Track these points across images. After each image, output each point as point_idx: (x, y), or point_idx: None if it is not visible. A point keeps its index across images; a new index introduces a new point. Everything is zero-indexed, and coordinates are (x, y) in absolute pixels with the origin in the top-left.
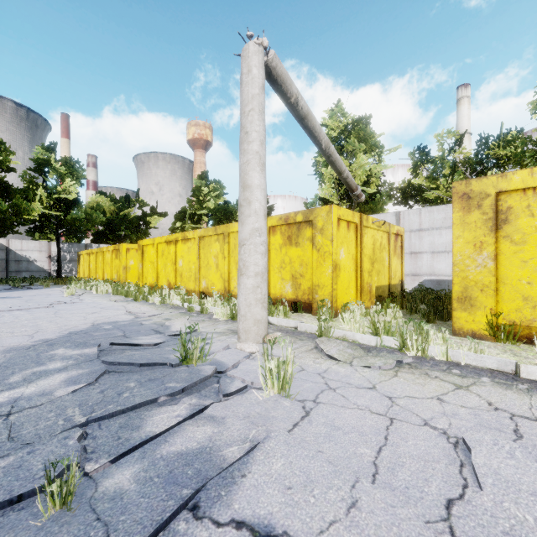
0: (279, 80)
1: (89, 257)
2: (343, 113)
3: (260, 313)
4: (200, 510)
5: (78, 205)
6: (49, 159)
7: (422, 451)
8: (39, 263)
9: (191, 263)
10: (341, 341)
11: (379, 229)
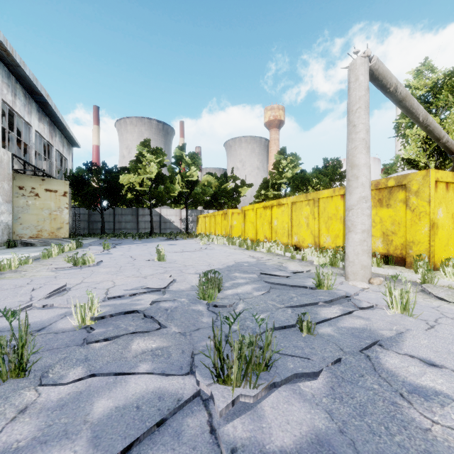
0: (380, 77)
1: (205, 219)
2: (431, 70)
3: (366, 260)
4: (385, 347)
5: (197, 184)
6: (182, 155)
7: None
8: (175, 223)
9: (284, 222)
10: (447, 289)
11: None
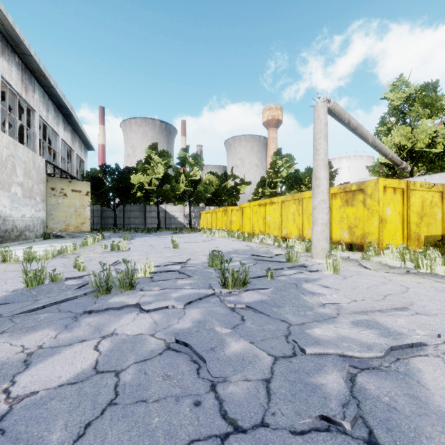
0: (337, 114)
1: (207, 215)
2: (406, 85)
3: (325, 245)
4: (308, 282)
5: (199, 183)
6: (186, 157)
7: (391, 288)
8: (179, 219)
9: (276, 218)
10: (375, 262)
11: (429, 190)
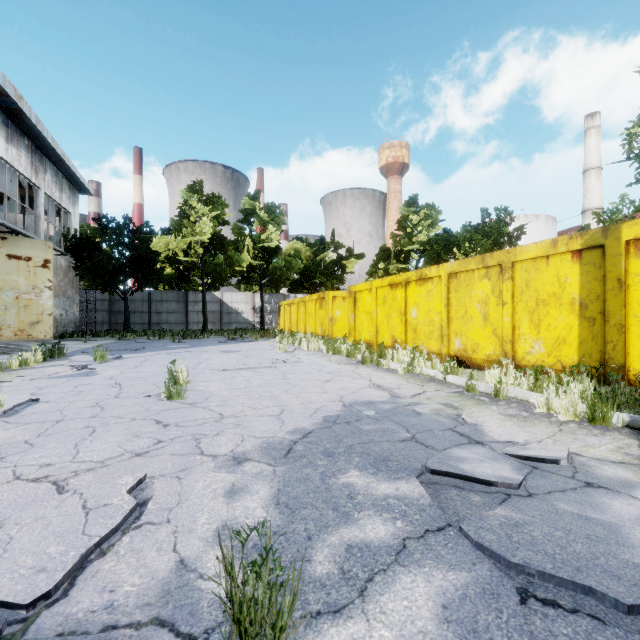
0: None
1: (290, 307)
2: None
3: None
4: None
5: (278, 253)
6: (255, 208)
7: None
8: (245, 314)
9: (433, 312)
10: None
11: None
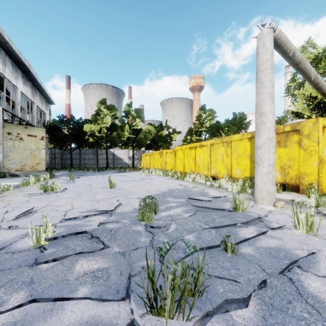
0: (282, 45)
1: (146, 157)
2: (313, 46)
3: (271, 188)
4: (303, 268)
5: (140, 131)
6: (130, 110)
7: None
8: (124, 160)
9: (205, 159)
10: None
11: None
